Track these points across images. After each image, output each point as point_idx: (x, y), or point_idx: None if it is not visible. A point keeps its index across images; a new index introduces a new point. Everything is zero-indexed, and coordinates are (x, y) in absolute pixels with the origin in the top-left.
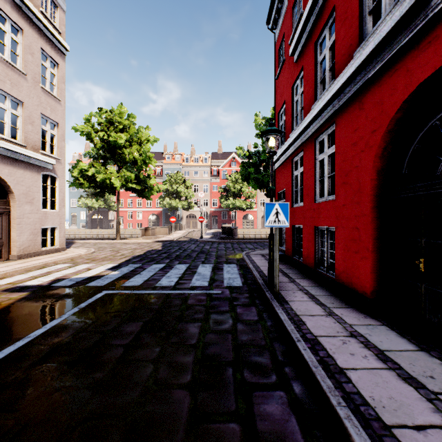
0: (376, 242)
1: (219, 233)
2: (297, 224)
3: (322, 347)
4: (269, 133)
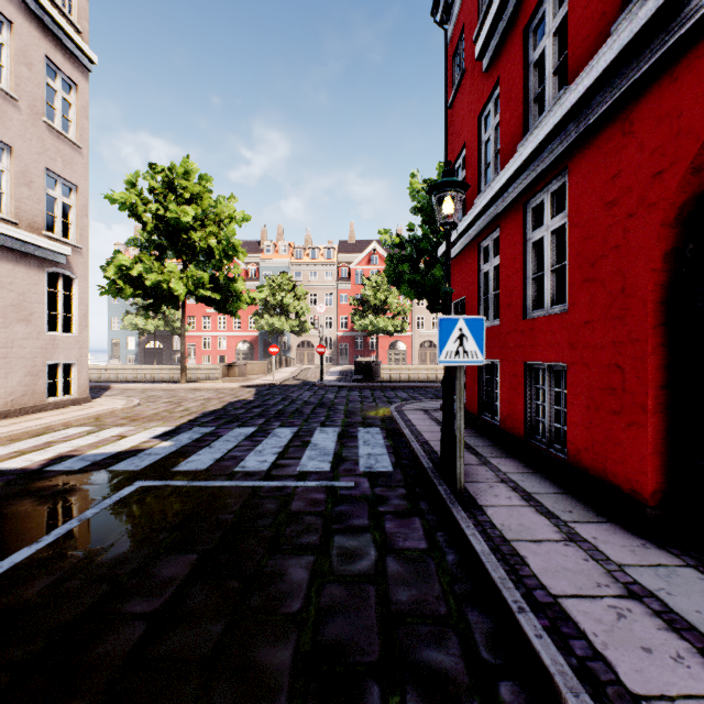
0: (662, 395)
1: (350, 371)
2: (488, 358)
3: (576, 629)
4: (444, 188)
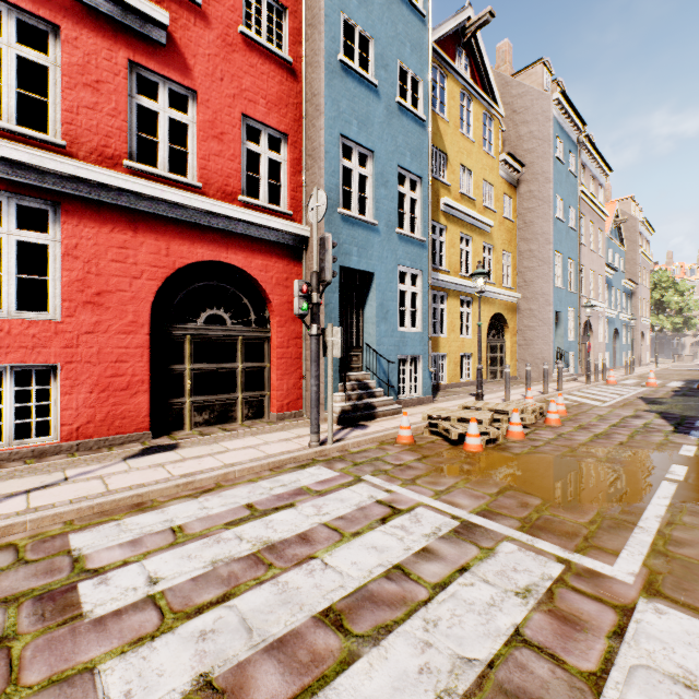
0: None
1: None
2: None
3: None
4: None
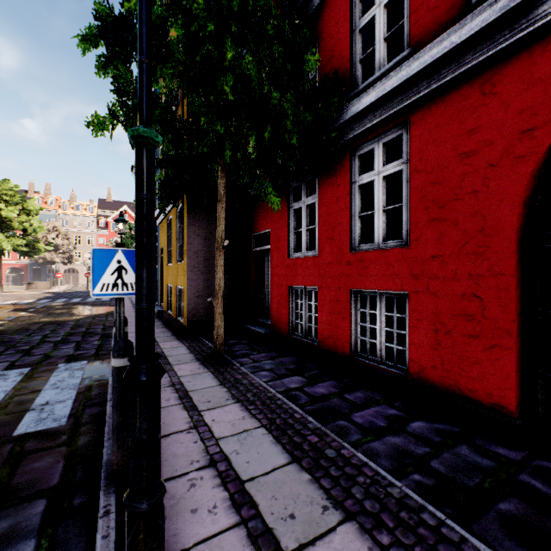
0: None
1: None
2: None
3: None
4: None
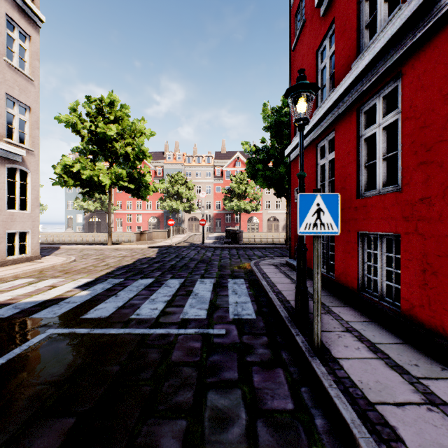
0: None
1: (222, 237)
2: None
3: None
4: (299, 90)
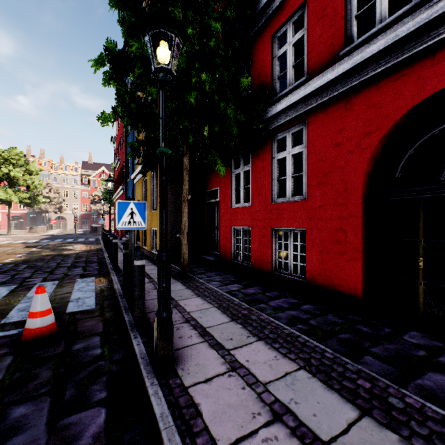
0: None
1: (89, 230)
2: None
3: None
4: (102, 200)
